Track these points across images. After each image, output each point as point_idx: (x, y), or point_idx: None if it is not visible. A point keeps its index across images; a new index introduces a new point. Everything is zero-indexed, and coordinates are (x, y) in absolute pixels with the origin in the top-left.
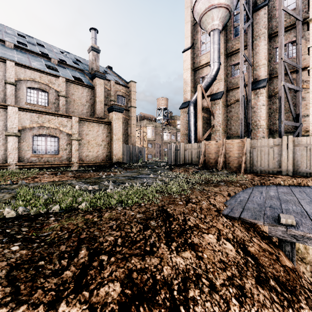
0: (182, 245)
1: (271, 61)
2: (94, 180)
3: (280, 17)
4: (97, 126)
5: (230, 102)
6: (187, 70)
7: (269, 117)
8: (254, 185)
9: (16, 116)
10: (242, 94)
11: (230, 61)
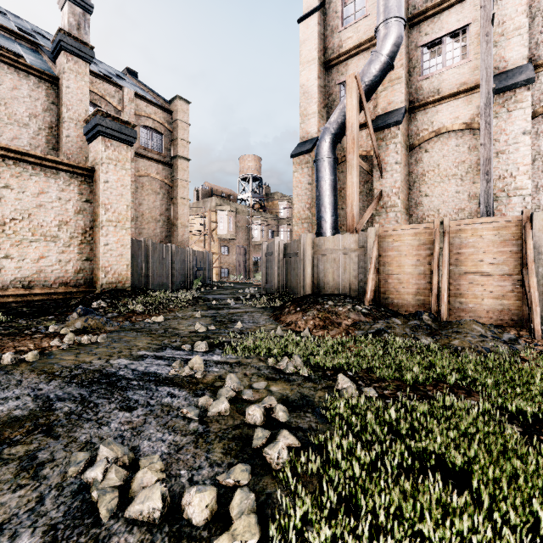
0: None
1: (532, 24)
2: None
3: None
4: (40, 176)
5: (418, 138)
6: (311, 65)
7: None
8: None
9: None
10: (488, 87)
11: (419, 37)
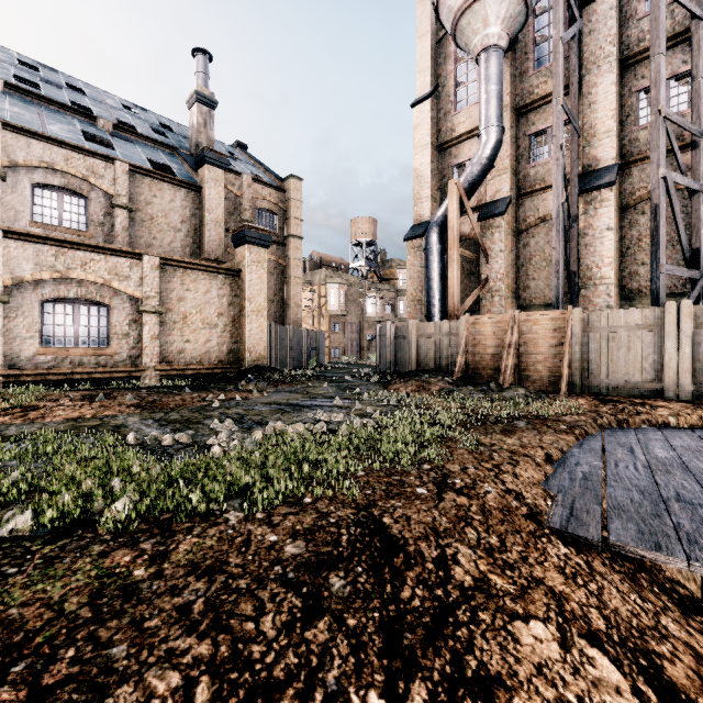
0: (447, 695)
1: (626, 123)
2: (188, 415)
3: (654, 9)
4: (207, 279)
5: (526, 224)
6: (424, 149)
7: (622, 258)
8: (602, 426)
9: None
10: (558, 202)
11: (527, 126)
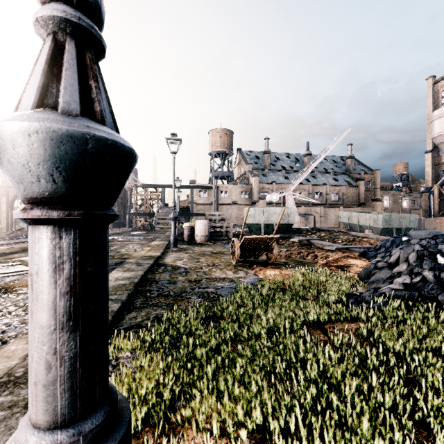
0: None
1: None
2: None
3: None
4: (367, 210)
5: None
6: (429, 166)
7: None
8: None
9: (342, 210)
10: None
11: None
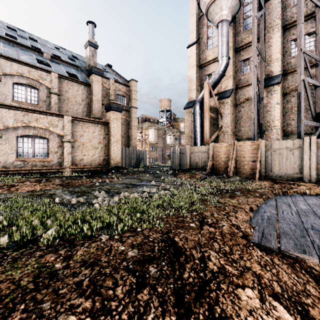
0: None
1: (285, 55)
2: (84, 189)
3: (299, 2)
4: (93, 127)
5: (239, 101)
6: (193, 67)
7: (283, 117)
8: (275, 194)
9: None
10: (254, 91)
11: (240, 56)
